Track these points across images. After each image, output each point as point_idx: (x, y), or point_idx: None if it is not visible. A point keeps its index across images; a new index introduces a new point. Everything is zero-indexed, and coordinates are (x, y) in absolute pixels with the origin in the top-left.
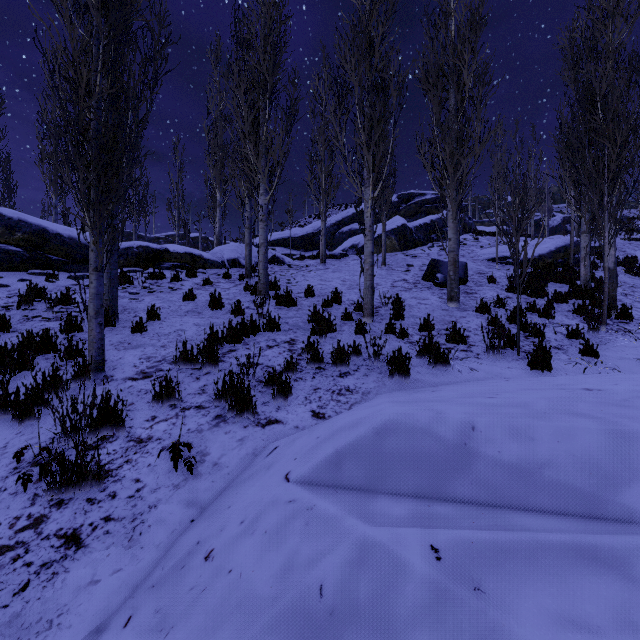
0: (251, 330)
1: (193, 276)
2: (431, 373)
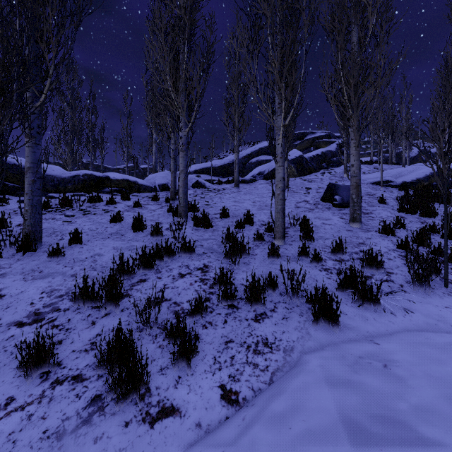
0: (165, 255)
1: (127, 199)
2: (359, 315)
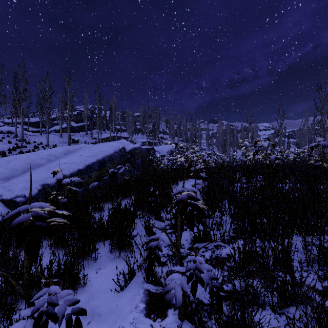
0: (21, 147)
1: None
2: None
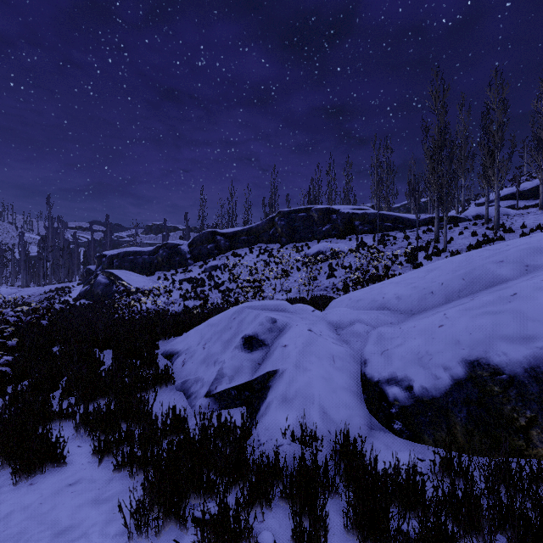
0: (491, 241)
1: (457, 226)
2: None
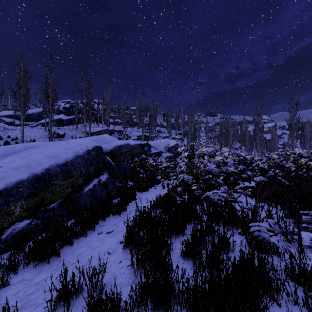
0: None
1: None
2: None
